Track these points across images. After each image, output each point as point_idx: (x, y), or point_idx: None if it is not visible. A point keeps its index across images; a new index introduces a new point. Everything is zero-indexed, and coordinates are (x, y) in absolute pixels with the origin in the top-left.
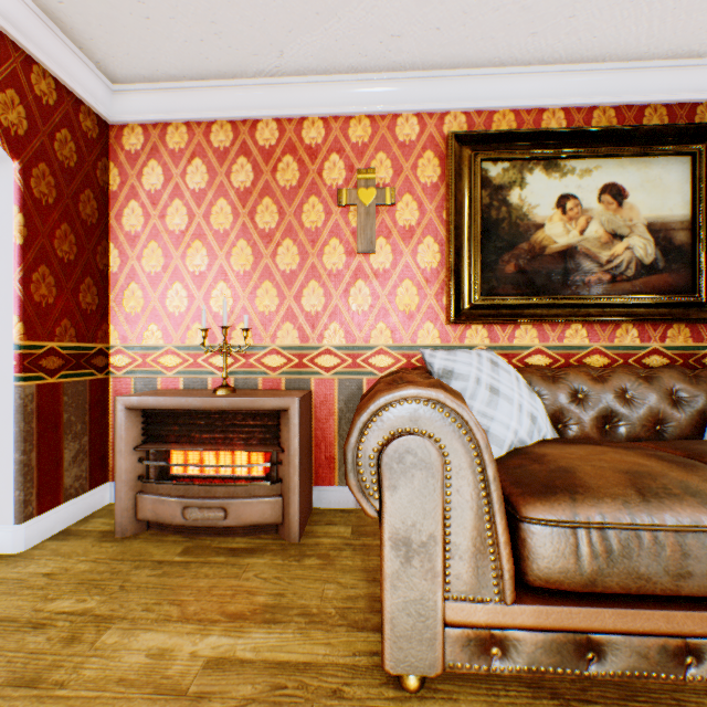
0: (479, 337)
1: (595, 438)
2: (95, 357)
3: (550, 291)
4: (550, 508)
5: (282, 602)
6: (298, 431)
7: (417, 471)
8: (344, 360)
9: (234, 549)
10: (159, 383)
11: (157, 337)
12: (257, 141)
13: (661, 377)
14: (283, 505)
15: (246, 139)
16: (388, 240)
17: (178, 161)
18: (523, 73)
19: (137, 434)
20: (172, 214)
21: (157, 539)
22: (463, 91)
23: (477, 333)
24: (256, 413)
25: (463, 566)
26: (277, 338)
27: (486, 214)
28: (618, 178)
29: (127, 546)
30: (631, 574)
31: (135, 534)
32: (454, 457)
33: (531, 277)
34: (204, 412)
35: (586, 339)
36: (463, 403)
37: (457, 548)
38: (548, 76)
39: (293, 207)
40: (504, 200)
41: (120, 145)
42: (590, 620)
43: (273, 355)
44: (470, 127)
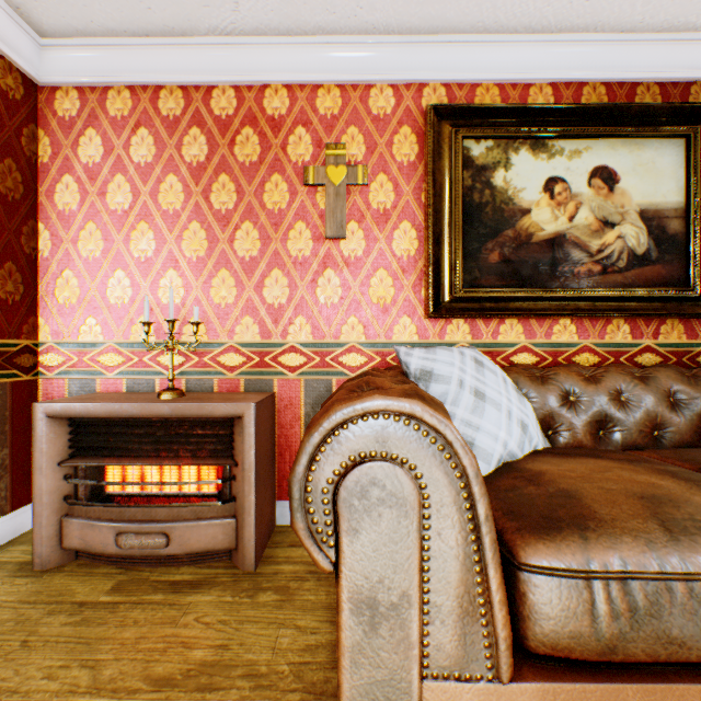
0: (461, 333)
1: (589, 445)
2: (19, 355)
3: (537, 282)
4: (556, 551)
5: (224, 658)
6: (254, 442)
7: (385, 508)
8: (311, 359)
9: (176, 583)
10: (98, 386)
11: (95, 332)
12: (213, 110)
13: (657, 377)
14: (237, 527)
15: (200, 108)
16: (360, 224)
17: (120, 131)
18: (508, 41)
19: (62, 447)
20: (114, 191)
21: (85, 572)
22: (443, 60)
23: (459, 328)
24: (206, 421)
25: (446, 633)
26: (236, 334)
27: (468, 198)
28: (609, 160)
29: (46, 582)
30: (660, 639)
31: (59, 565)
32: (434, 490)
33: (517, 268)
34: (145, 420)
35: (575, 336)
36: (446, 418)
37: (439, 610)
38: (535, 46)
39: (253, 185)
40: (487, 182)
41: (52, 110)
42: (609, 699)
43: (230, 352)
44: (450, 101)
